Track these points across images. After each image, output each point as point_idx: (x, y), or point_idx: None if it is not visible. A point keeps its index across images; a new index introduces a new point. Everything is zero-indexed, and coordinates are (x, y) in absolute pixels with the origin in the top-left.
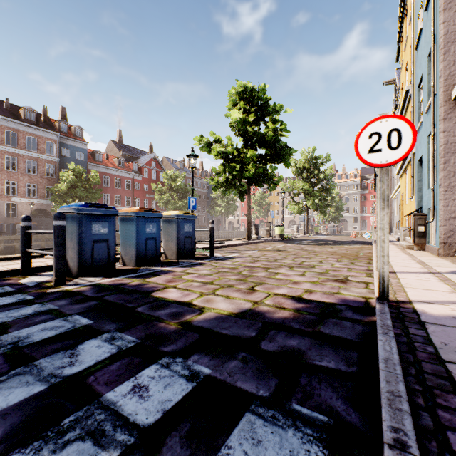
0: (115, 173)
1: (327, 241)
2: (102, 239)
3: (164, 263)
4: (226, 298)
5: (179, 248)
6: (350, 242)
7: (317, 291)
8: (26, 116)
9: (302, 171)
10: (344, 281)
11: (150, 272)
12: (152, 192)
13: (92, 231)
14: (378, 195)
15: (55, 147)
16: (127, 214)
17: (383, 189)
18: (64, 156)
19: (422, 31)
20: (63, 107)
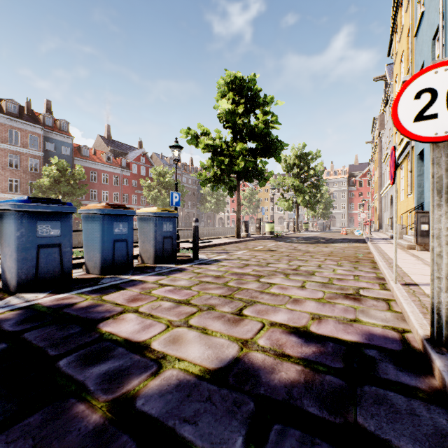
0: (102, 168)
1: (319, 239)
2: (51, 242)
3: (137, 270)
4: (203, 333)
5: (156, 250)
6: (343, 240)
7: (327, 316)
8: (7, 108)
9: (292, 167)
10: (357, 298)
11: (114, 283)
12: (141, 188)
13: (37, 233)
14: (431, 185)
15: (39, 141)
16: (91, 211)
17: (439, 176)
18: (49, 150)
19: (424, 14)
20: (48, 101)
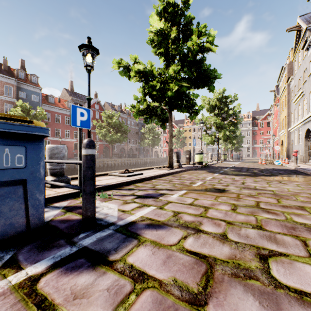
0: (65, 113)
1: (251, 170)
2: None
3: None
4: None
5: None
6: (277, 171)
7: None
8: None
9: (214, 108)
10: None
11: None
12: (95, 128)
13: None
14: None
15: (13, 90)
16: None
17: None
18: (21, 98)
19: None
20: (22, 60)
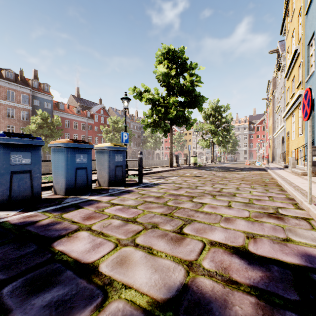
0: (73, 118)
1: (230, 168)
2: (23, 169)
3: (94, 191)
4: (149, 253)
5: (110, 176)
6: (248, 169)
7: (260, 235)
8: (6, 75)
9: (209, 116)
10: (279, 217)
11: (75, 203)
12: (101, 132)
13: (11, 161)
14: None
15: (28, 98)
16: (57, 144)
17: None
18: (35, 105)
19: None
20: (35, 70)
